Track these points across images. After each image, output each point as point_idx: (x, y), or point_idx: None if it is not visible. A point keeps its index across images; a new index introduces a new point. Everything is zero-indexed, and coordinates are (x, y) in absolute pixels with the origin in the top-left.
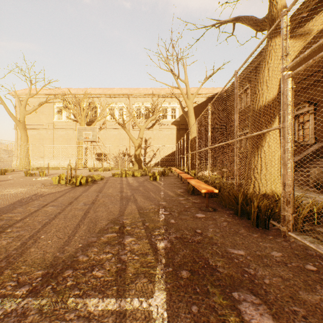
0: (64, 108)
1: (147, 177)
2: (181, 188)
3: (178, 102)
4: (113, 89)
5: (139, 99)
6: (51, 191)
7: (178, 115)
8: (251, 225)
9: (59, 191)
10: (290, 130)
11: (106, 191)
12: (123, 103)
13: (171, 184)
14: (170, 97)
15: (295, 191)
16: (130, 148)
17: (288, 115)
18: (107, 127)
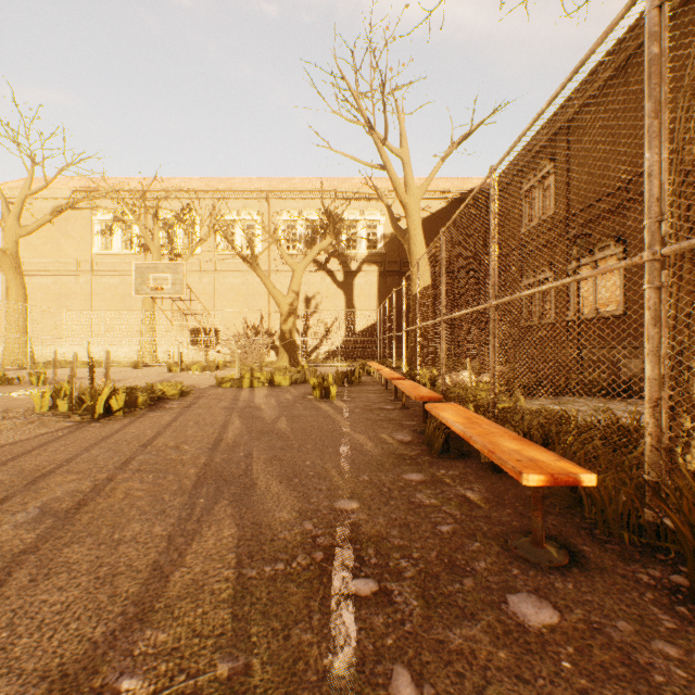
0: (117, 223)
1: (307, 389)
2: (404, 427)
3: (383, 211)
4: (233, 179)
5: (292, 203)
6: None
7: (383, 241)
8: None
9: (21, 439)
10: None
11: (169, 438)
12: (255, 213)
13: (372, 411)
14: (365, 199)
15: None
16: (272, 317)
17: None
18: (218, 268)
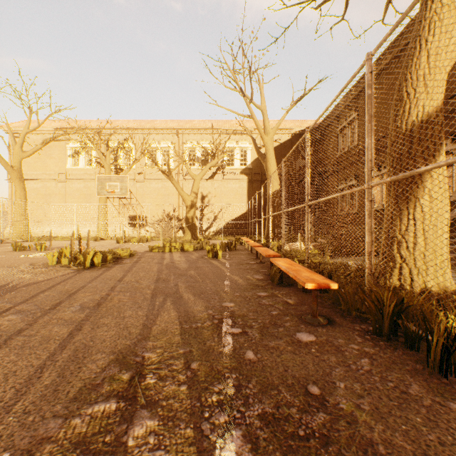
0: (82, 149)
1: (204, 253)
2: (260, 272)
3: (251, 141)
4: (155, 121)
5: (193, 136)
6: (36, 278)
7: (251, 160)
8: (429, 371)
9: (50, 278)
10: None
11: (131, 277)
12: (169, 142)
13: (242, 264)
14: (239, 134)
15: (455, 277)
16: (180, 208)
17: None
18: (146, 177)
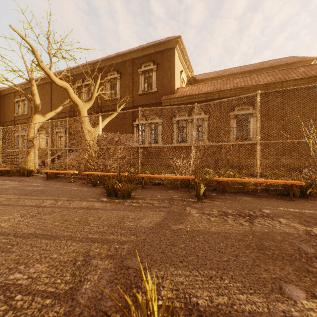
0: None
1: None
2: None
3: None
4: None
5: None
6: None
7: None
8: (26, 176)
9: None
10: (36, 151)
11: None
12: None
13: None
14: None
15: None
16: None
17: (36, 148)
18: None
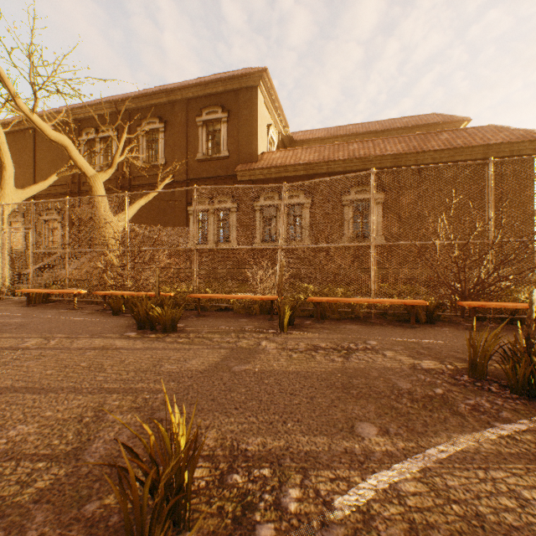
0: None
1: None
2: None
3: None
4: None
5: None
6: None
7: None
8: None
9: None
10: (6, 255)
11: None
12: None
13: None
14: None
15: None
16: None
17: (5, 249)
18: None
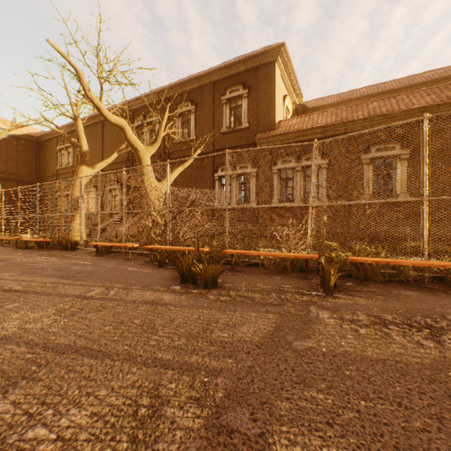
0: None
1: None
2: (9, 248)
3: None
4: None
5: None
6: None
7: None
8: (70, 250)
9: None
10: (83, 215)
11: None
12: None
13: None
14: None
15: None
16: None
17: (82, 211)
18: None
